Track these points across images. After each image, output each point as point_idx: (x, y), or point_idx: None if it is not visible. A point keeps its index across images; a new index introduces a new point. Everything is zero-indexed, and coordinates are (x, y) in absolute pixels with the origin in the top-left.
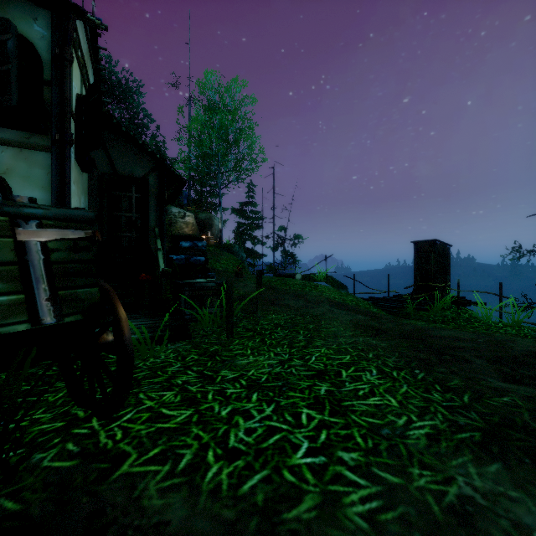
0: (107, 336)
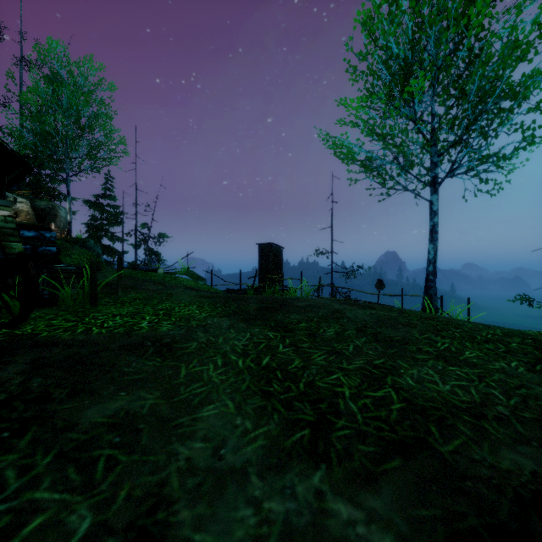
0: (9, 281)
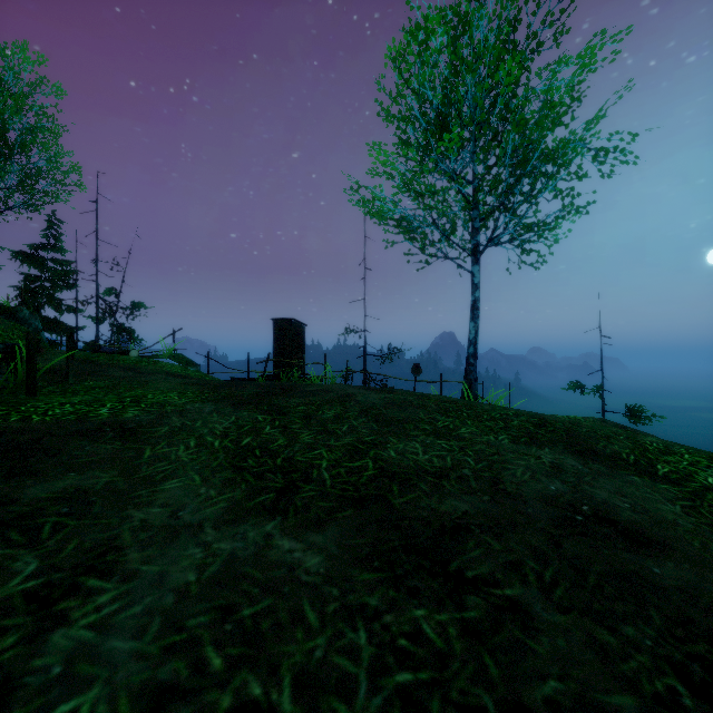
0: None
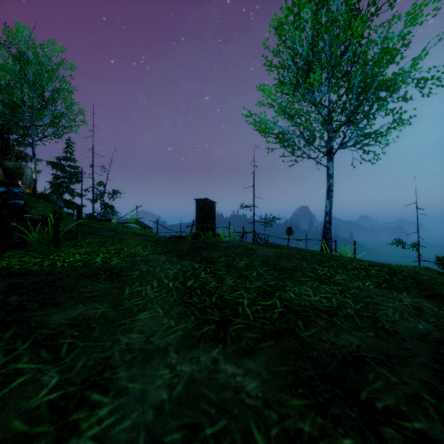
0: None
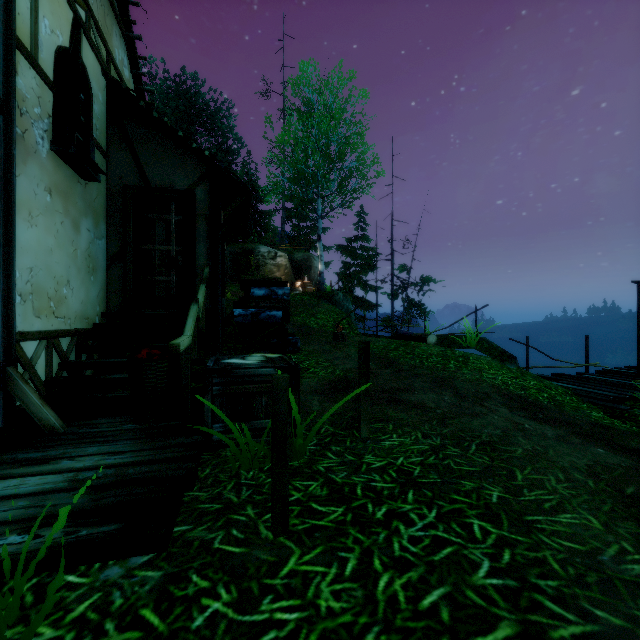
0: None
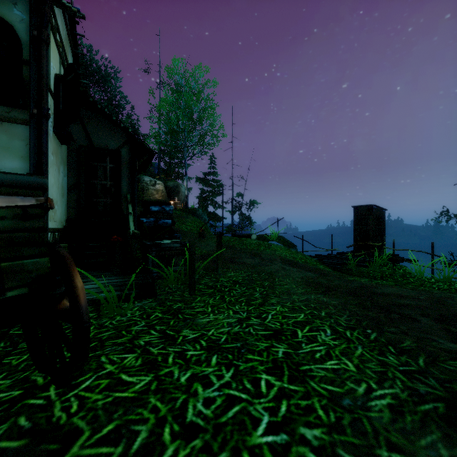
0: (67, 302)
